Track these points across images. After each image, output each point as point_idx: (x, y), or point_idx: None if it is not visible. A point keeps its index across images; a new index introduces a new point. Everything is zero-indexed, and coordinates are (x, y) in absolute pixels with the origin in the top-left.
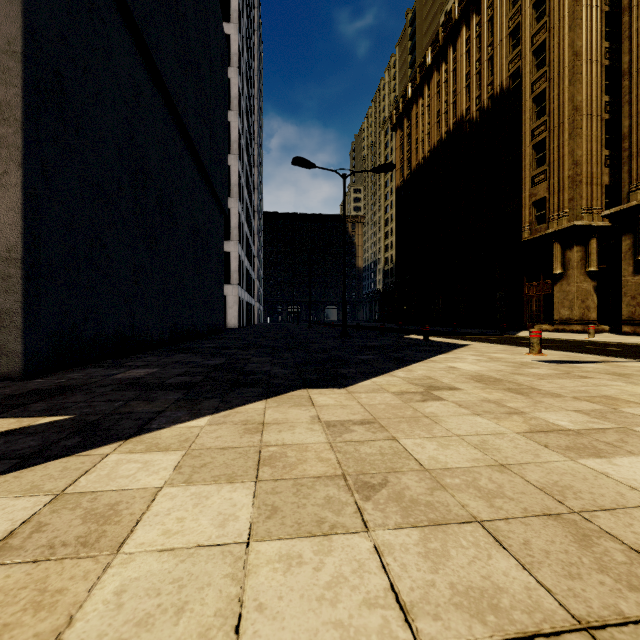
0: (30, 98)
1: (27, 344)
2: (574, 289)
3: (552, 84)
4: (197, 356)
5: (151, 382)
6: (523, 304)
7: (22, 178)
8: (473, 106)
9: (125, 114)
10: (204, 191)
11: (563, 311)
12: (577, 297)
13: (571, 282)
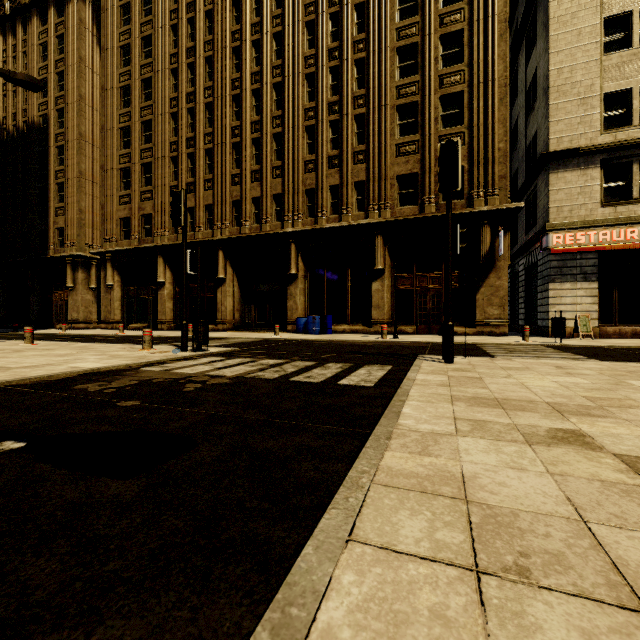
0: None
1: None
2: (80, 299)
3: (67, 146)
4: None
5: None
6: (52, 307)
7: None
8: (10, 119)
9: None
10: None
11: (74, 314)
12: (82, 304)
13: (78, 294)
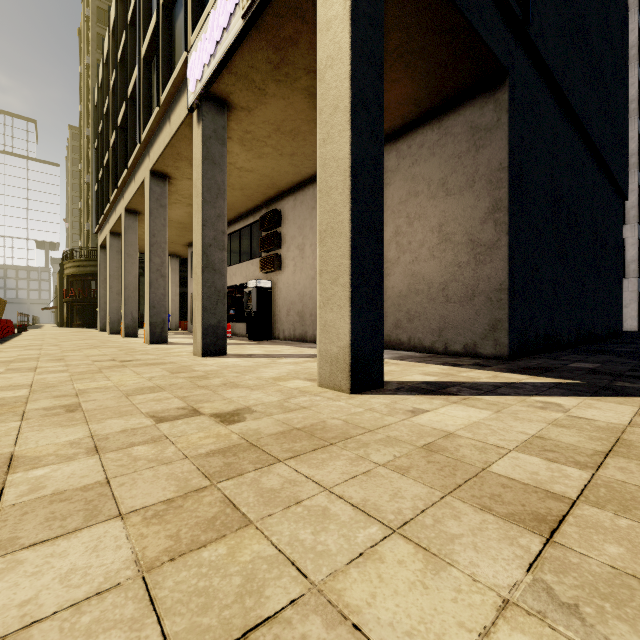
0: (510, 191)
1: (509, 339)
2: None
3: None
4: (624, 358)
5: (609, 372)
6: None
7: (508, 241)
8: None
9: (548, 161)
10: (602, 186)
11: None
12: None
13: None
